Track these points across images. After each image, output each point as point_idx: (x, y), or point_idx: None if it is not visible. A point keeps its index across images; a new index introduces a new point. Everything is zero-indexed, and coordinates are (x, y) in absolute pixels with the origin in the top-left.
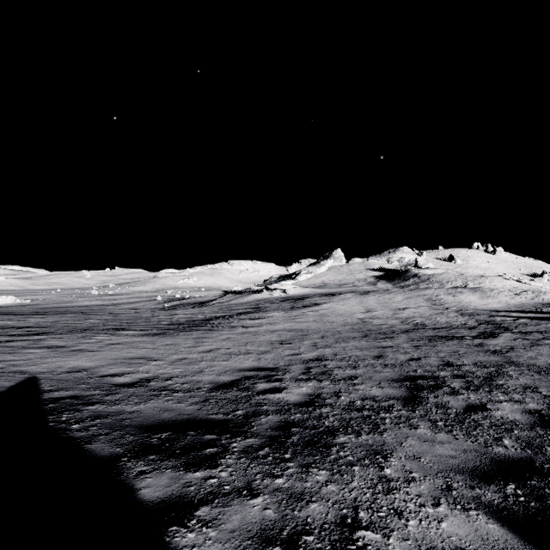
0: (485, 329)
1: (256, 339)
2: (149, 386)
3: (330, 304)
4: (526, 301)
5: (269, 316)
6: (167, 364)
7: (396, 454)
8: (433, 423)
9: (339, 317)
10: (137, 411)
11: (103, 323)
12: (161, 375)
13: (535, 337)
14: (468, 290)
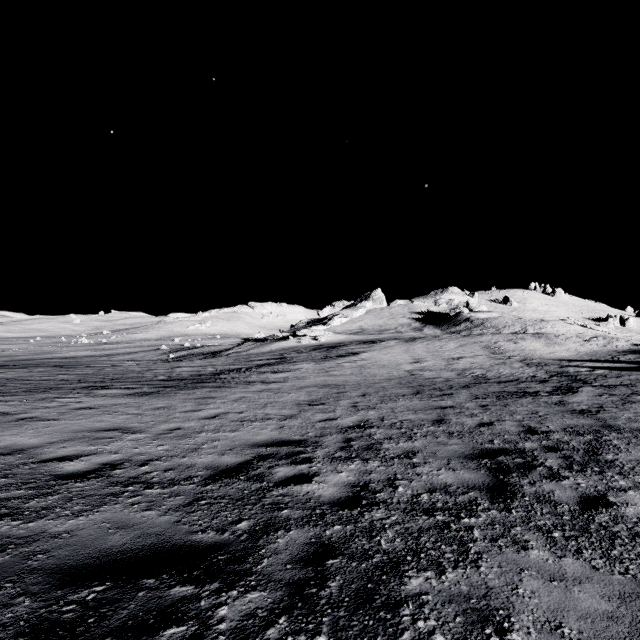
0: (559, 382)
1: (278, 399)
2: (111, 476)
3: (370, 353)
4: (598, 348)
5: (296, 369)
6: (149, 439)
7: (517, 619)
8: (547, 534)
9: (382, 369)
10: (68, 531)
11: (79, 379)
12: (137, 456)
13: (623, 392)
14: (531, 336)
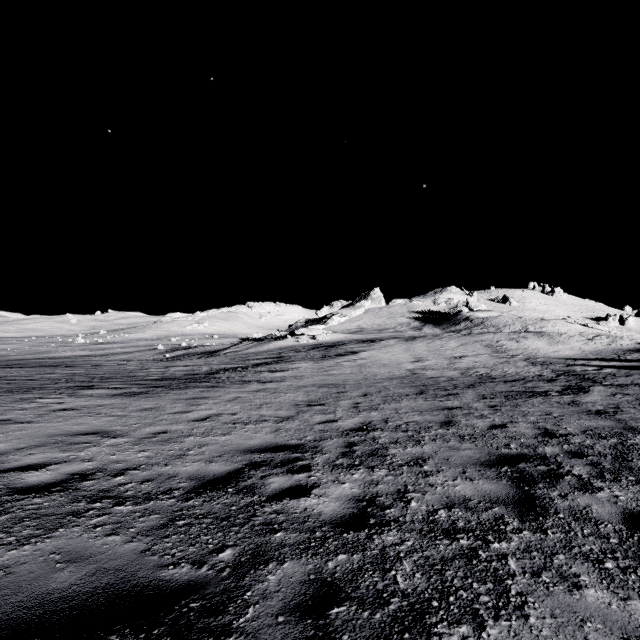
0: (568, 382)
1: (275, 400)
2: (78, 489)
3: (370, 352)
4: (602, 347)
5: (294, 368)
6: (130, 443)
7: None
8: (598, 565)
9: (382, 368)
10: (3, 567)
11: (66, 379)
12: (112, 464)
13: (636, 391)
14: (533, 335)
